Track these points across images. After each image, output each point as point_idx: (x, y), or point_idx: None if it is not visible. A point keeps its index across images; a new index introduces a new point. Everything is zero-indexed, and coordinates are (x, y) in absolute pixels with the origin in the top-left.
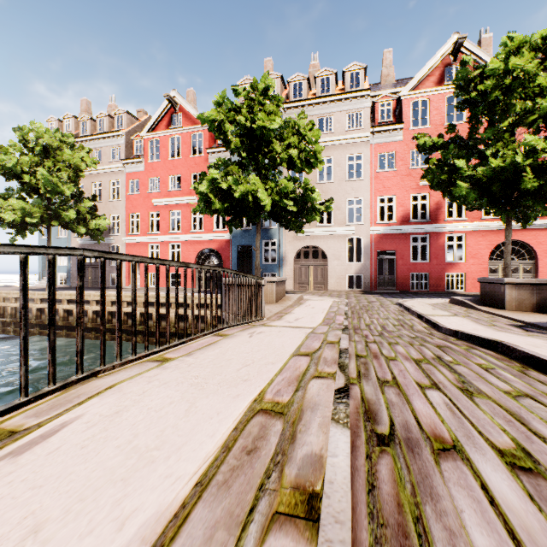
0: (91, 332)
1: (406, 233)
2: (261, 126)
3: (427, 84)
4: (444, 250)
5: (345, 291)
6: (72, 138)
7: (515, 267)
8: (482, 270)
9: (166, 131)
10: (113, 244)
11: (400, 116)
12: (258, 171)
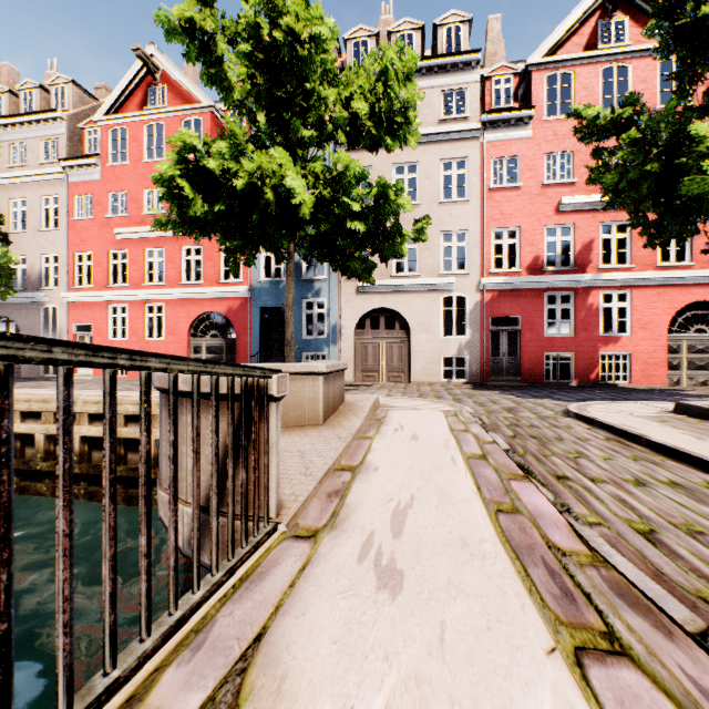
0: None
1: (537, 289)
2: (291, 32)
3: (570, 48)
4: (598, 317)
5: (439, 382)
6: None
7: (708, 343)
8: (658, 349)
9: (138, 113)
10: (46, 303)
11: (525, 101)
12: (289, 148)
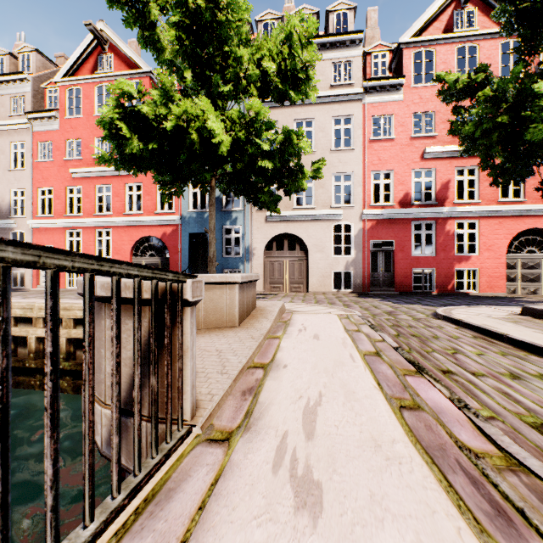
0: None
1: (407, 219)
2: None
3: (432, 31)
4: (454, 241)
5: (331, 292)
6: None
7: (537, 261)
8: (499, 265)
9: (90, 76)
10: (14, 229)
11: (397, 72)
12: (210, 99)
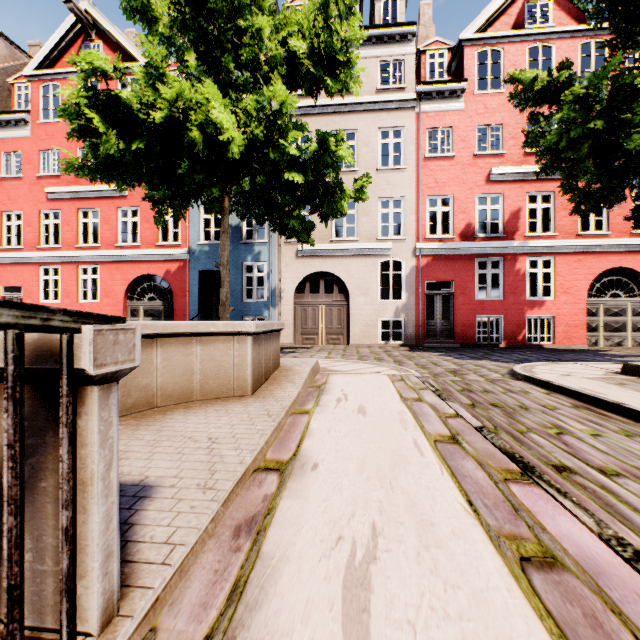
0: None
1: (469, 255)
2: None
3: (500, 26)
4: (525, 282)
5: (377, 345)
6: None
7: (622, 307)
8: (578, 312)
9: (71, 68)
10: None
11: (457, 76)
12: (220, 89)
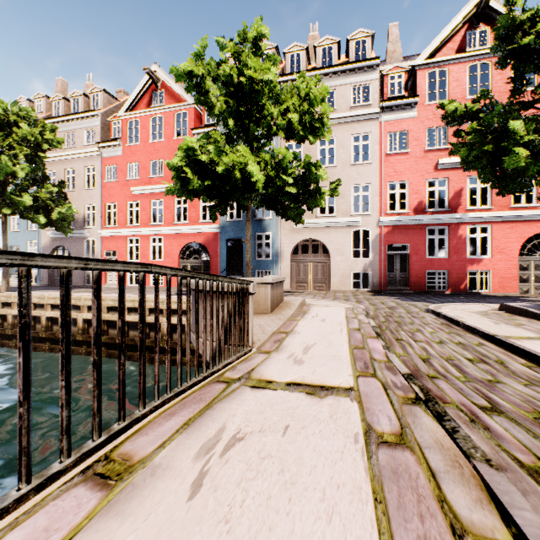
0: (45, 343)
1: (421, 224)
2: (251, 78)
3: (446, 51)
4: (466, 244)
5: (350, 291)
6: (32, 112)
7: None
8: (511, 267)
9: (146, 110)
10: (87, 237)
11: (413, 90)
12: (248, 142)
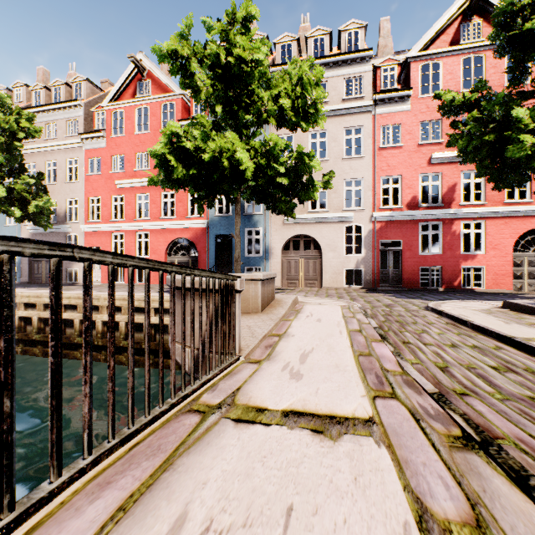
0: (18, 345)
1: (414, 220)
2: (240, 58)
3: (439, 44)
4: (460, 240)
5: (342, 288)
6: (7, 99)
7: None
8: (505, 263)
9: (131, 100)
10: (70, 232)
11: (406, 83)
12: (237, 130)
